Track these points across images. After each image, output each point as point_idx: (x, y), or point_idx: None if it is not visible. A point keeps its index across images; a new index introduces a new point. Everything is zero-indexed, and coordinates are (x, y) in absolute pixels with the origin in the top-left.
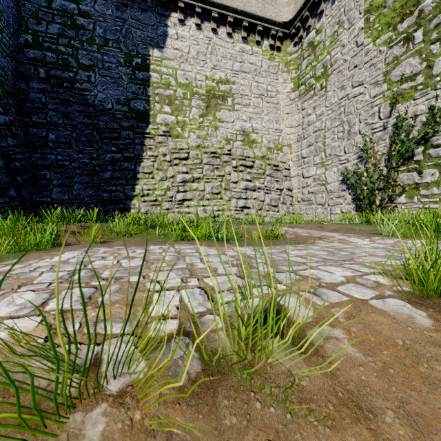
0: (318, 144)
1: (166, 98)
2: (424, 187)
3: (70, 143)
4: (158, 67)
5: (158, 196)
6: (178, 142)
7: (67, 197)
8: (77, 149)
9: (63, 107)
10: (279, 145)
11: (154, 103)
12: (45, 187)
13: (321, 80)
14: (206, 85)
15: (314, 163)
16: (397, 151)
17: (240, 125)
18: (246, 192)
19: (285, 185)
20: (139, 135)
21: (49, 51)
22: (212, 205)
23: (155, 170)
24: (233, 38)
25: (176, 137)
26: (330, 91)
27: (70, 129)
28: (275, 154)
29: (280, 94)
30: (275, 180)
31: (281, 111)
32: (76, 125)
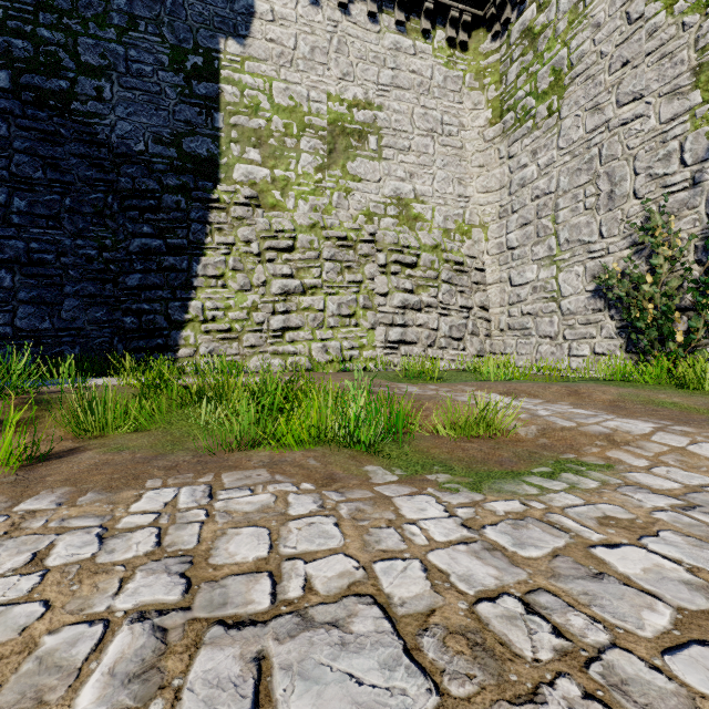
0: (541, 221)
1: (251, 134)
2: None
3: (59, 218)
4: (235, 73)
5: (235, 322)
6: (274, 219)
7: (48, 324)
8: (72, 229)
9: (44, 146)
10: (464, 226)
11: (229, 142)
12: (0, 304)
13: (549, 98)
14: (328, 111)
15: (534, 258)
16: None
17: (393, 186)
18: (404, 313)
19: (476, 299)
20: (198, 203)
21: (19, 36)
22: (340, 339)
23: (229, 271)
24: (379, 24)
25: (271, 208)
26: (568, 119)
27: (59, 189)
28: (458, 242)
29: (466, 129)
30: (459, 290)
31: (468, 163)
32: (73, 183)
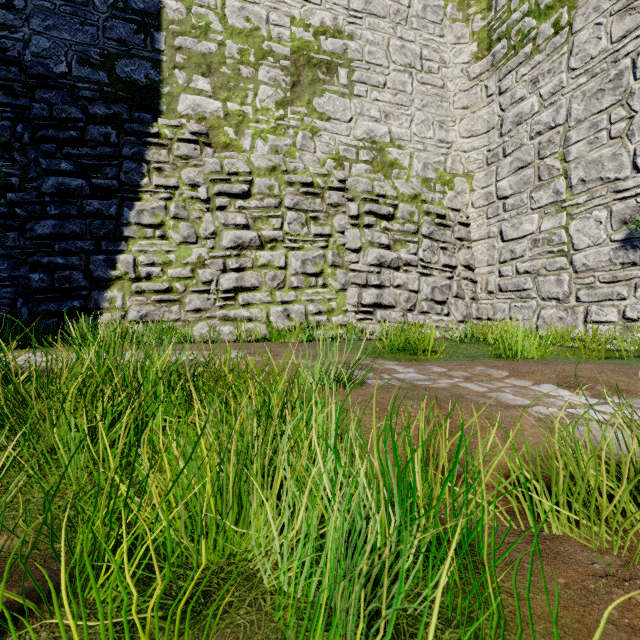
0: (544, 161)
1: (200, 60)
2: None
3: None
4: None
5: (176, 281)
6: (226, 159)
7: None
8: None
9: None
10: (446, 175)
11: (172, 67)
12: None
13: (555, 12)
14: (291, 37)
15: (534, 206)
16: None
17: (366, 127)
18: (379, 272)
19: (461, 257)
20: (133, 137)
21: None
22: (304, 301)
23: (170, 219)
24: None
25: (224, 148)
26: (584, 31)
27: None
28: (439, 193)
29: (447, 66)
30: (441, 246)
31: (450, 104)
32: None
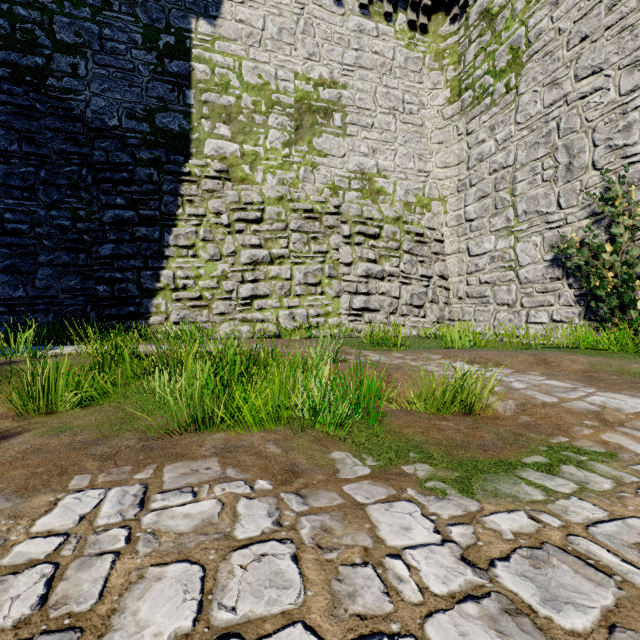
0: (499, 194)
1: (222, 111)
2: None
3: (34, 189)
4: (206, 52)
5: (205, 290)
6: (243, 191)
7: (21, 293)
8: (47, 200)
9: (20, 120)
10: (424, 199)
11: (200, 118)
12: None
13: (506, 75)
14: (295, 89)
15: (492, 229)
16: None
17: (357, 161)
18: (367, 282)
19: (436, 268)
20: (170, 176)
21: None
22: (306, 306)
23: (200, 241)
24: (343, 7)
25: (241, 182)
26: (526, 94)
27: (34, 162)
28: (418, 215)
29: (425, 108)
30: (419, 260)
31: (428, 139)
32: (48, 156)
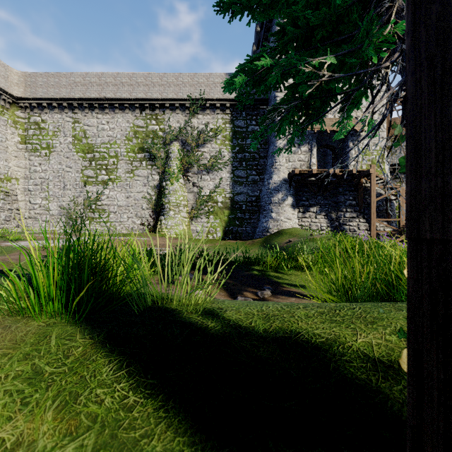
0: (43, 186)
1: None
2: (96, 219)
3: None
4: None
5: None
6: None
7: None
8: None
9: None
10: (8, 177)
11: None
12: None
13: (46, 151)
14: None
15: (40, 197)
16: (87, 203)
17: None
18: None
19: (15, 206)
20: None
21: None
22: None
23: None
24: None
25: None
26: (52, 161)
27: None
28: (5, 183)
29: (9, 141)
30: (8, 202)
31: (10, 154)
32: None
